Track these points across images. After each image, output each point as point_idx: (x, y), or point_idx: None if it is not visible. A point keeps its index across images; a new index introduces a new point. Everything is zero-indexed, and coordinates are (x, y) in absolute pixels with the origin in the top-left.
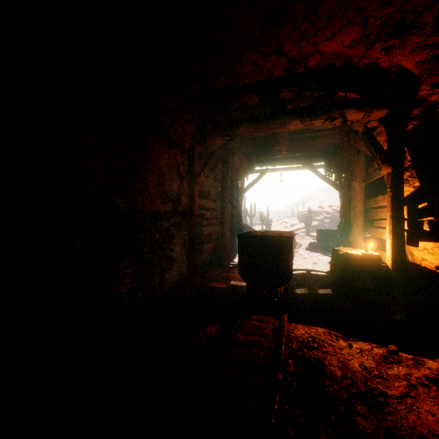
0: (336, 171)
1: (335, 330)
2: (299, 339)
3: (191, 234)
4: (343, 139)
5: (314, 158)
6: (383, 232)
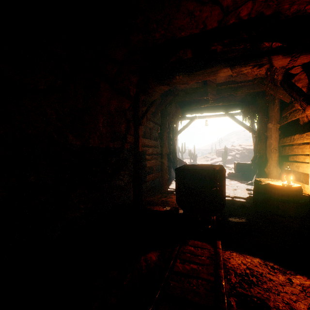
0: (252, 116)
1: (269, 260)
2: (236, 270)
3: (135, 167)
4: (269, 84)
5: (234, 107)
6: (299, 166)
